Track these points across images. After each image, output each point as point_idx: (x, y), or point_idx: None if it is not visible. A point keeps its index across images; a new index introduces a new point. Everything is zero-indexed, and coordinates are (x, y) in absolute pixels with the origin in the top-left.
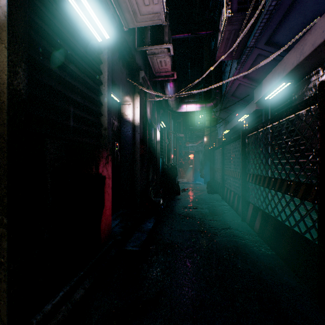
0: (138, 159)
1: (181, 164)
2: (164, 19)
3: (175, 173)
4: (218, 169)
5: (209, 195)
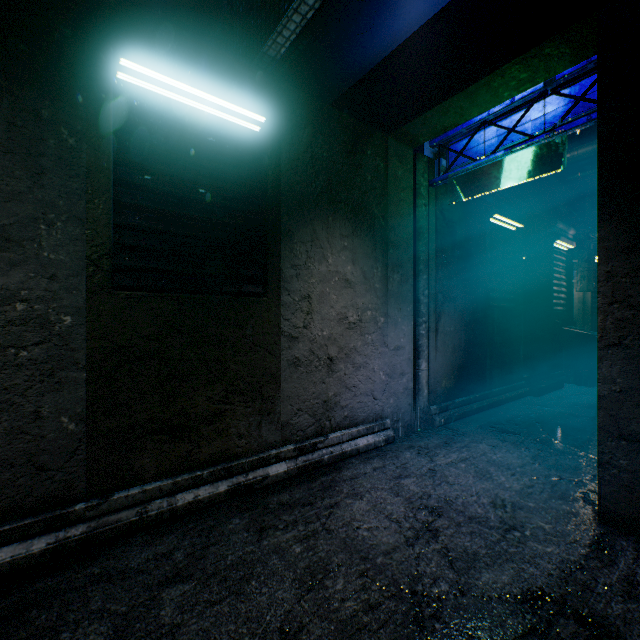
0: None
1: None
2: None
3: None
4: None
5: None
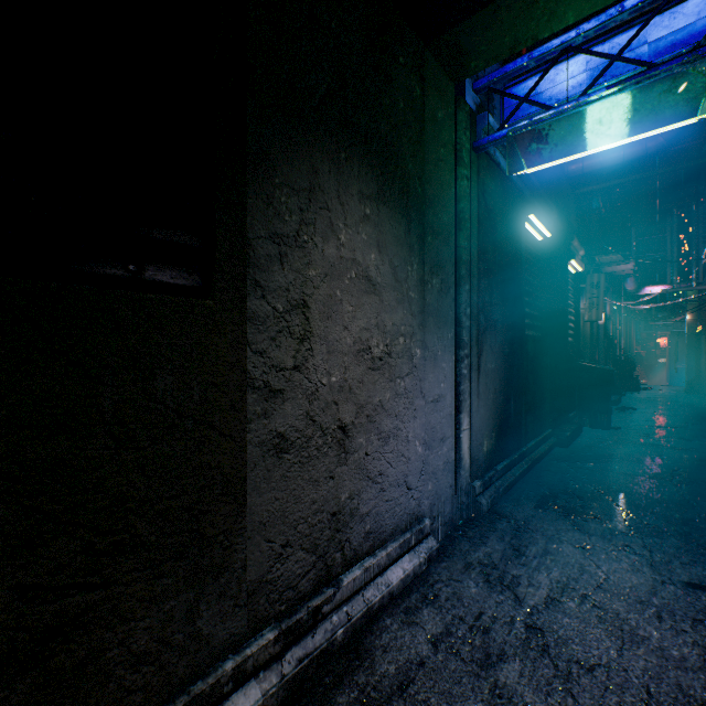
0: (601, 350)
1: (635, 357)
2: (632, 269)
3: (633, 366)
4: (703, 362)
5: (686, 394)
